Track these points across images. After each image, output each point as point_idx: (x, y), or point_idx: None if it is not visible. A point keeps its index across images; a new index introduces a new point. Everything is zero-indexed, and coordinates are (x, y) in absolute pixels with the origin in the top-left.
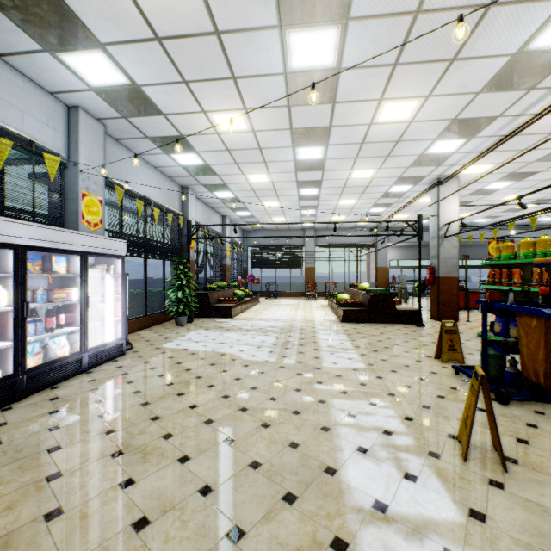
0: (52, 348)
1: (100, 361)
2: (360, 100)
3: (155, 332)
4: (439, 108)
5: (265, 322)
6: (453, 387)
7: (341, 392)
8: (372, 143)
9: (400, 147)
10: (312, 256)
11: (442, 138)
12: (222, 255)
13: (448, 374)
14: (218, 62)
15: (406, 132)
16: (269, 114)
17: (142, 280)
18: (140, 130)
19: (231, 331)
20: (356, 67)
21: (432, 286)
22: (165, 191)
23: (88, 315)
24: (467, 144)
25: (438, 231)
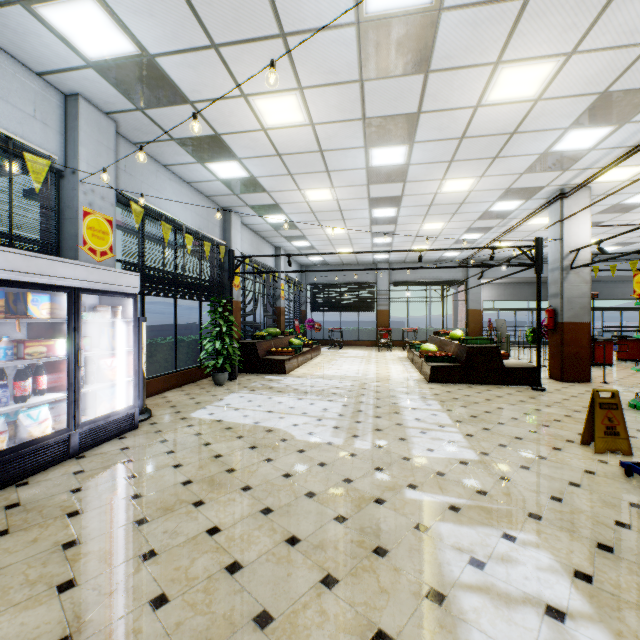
0: (25, 424)
1: (99, 439)
2: (466, 65)
3: (186, 394)
4: (584, 75)
5: (328, 381)
6: (635, 504)
7: (449, 507)
8: (475, 137)
9: (515, 143)
10: (386, 297)
11: (578, 125)
12: (275, 295)
13: (616, 476)
14: (258, 7)
15: (528, 117)
16: (333, 96)
17: (183, 325)
18: (163, 128)
19: (283, 394)
20: (467, 5)
21: (552, 334)
22: (202, 214)
23: (80, 376)
24: (615, 134)
25: (561, 260)
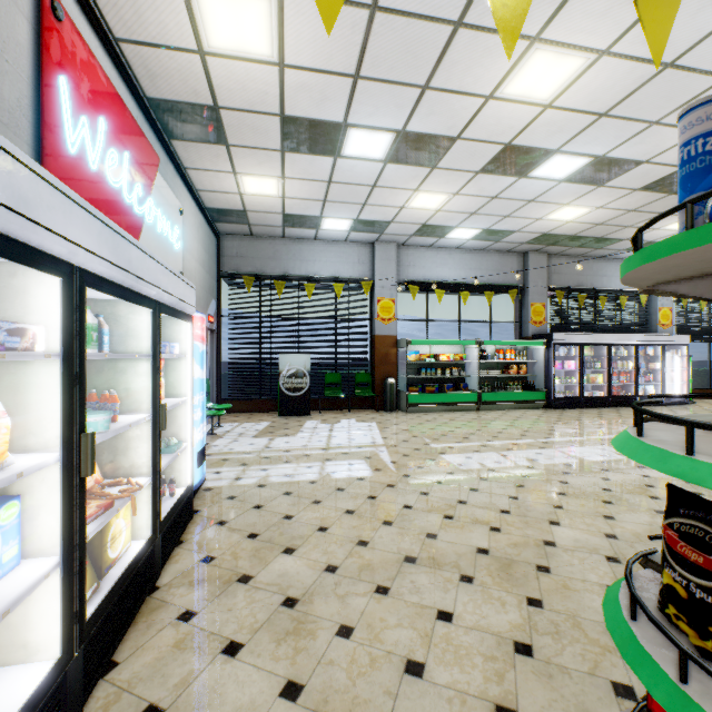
0: (647, 390)
1: (671, 403)
2: None
3: None
4: None
5: None
6: None
7: None
8: None
9: None
10: None
11: None
12: None
13: None
14: None
15: None
16: None
17: None
18: None
19: None
20: None
21: None
22: None
23: (664, 377)
24: None
25: None
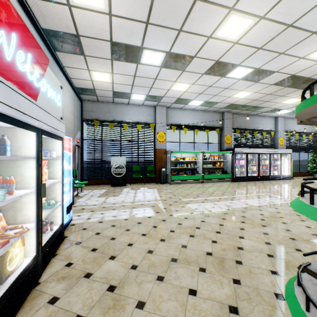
0: (274, 173)
1: (284, 179)
2: None
3: (302, 177)
4: None
5: None
6: None
7: None
8: None
9: None
10: None
11: None
12: None
13: None
14: None
15: None
16: None
17: (300, 160)
18: None
19: None
20: None
21: None
22: (308, 126)
23: (281, 167)
24: None
25: None
